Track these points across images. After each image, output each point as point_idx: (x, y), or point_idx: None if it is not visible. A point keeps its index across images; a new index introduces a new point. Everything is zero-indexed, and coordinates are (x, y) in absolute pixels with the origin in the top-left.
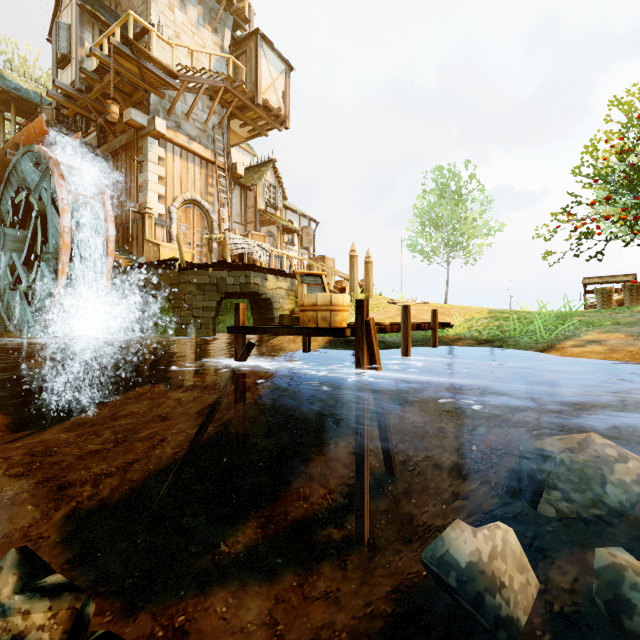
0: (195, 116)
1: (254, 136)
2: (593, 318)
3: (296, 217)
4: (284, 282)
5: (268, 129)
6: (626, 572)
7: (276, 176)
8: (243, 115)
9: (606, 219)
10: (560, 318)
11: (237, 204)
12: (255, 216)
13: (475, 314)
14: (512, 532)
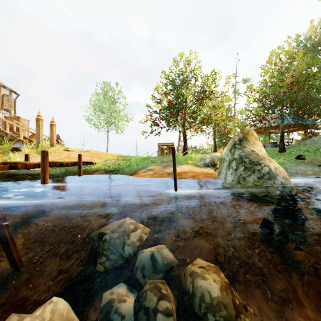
0: None
1: None
2: (156, 159)
3: None
4: None
5: None
6: (114, 303)
7: None
8: None
9: (160, 119)
10: (145, 159)
11: None
12: None
13: (111, 157)
14: (62, 301)
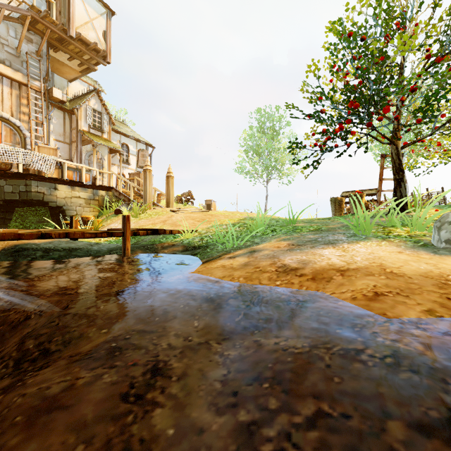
0: (5, 41)
1: (86, 70)
2: (310, 224)
3: (132, 141)
4: (83, 192)
5: (95, 64)
6: None
7: (102, 104)
8: (65, 48)
9: (323, 131)
10: (284, 224)
11: (60, 125)
12: (77, 136)
13: (227, 221)
14: None
